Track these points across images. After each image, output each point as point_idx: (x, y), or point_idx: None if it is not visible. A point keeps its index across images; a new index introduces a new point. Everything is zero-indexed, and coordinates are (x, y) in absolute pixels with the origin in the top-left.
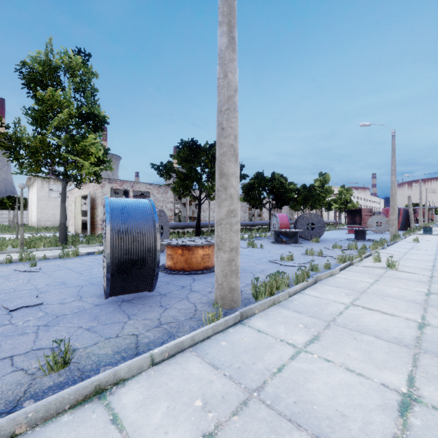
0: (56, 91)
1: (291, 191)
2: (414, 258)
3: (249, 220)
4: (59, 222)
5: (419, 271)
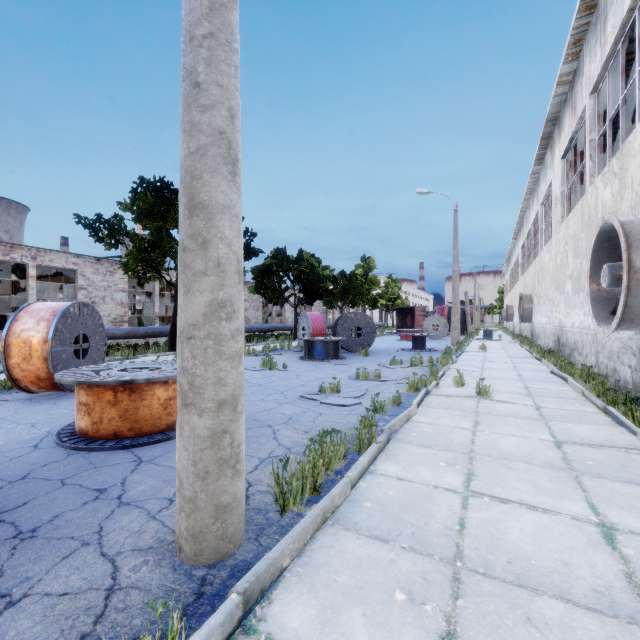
0: None
1: (327, 280)
2: (496, 376)
3: (264, 322)
4: None
5: (518, 398)
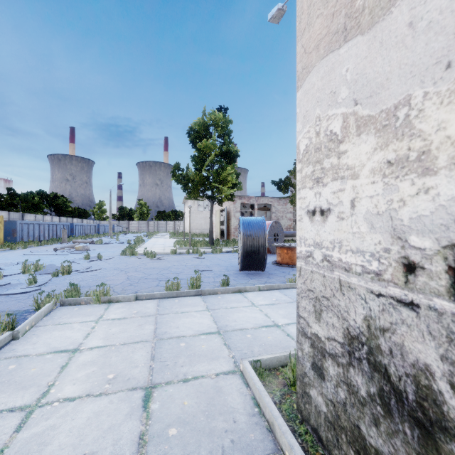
0: (207, 140)
1: None
2: None
3: None
4: (204, 230)
5: None
